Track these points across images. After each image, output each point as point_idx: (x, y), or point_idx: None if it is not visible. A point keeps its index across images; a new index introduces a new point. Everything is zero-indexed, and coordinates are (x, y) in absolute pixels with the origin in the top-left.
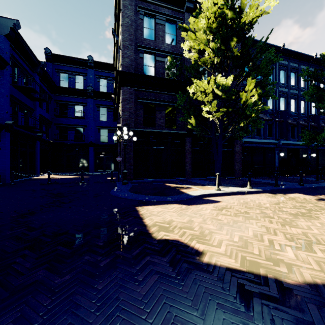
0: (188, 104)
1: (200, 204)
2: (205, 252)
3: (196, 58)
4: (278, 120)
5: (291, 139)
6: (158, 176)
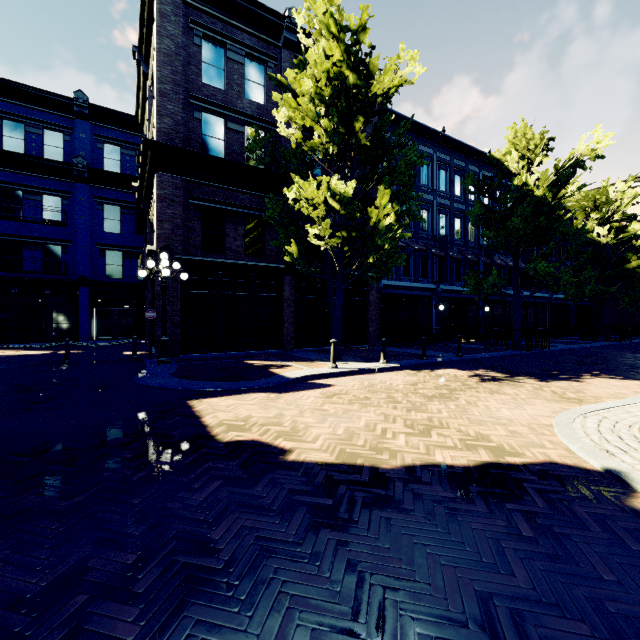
0: (287, 218)
1: (301, 390)
2: (294, 449)
3: (299, 139)
4: (435, 252)
5: (456, 283)
6: (232, 348)
